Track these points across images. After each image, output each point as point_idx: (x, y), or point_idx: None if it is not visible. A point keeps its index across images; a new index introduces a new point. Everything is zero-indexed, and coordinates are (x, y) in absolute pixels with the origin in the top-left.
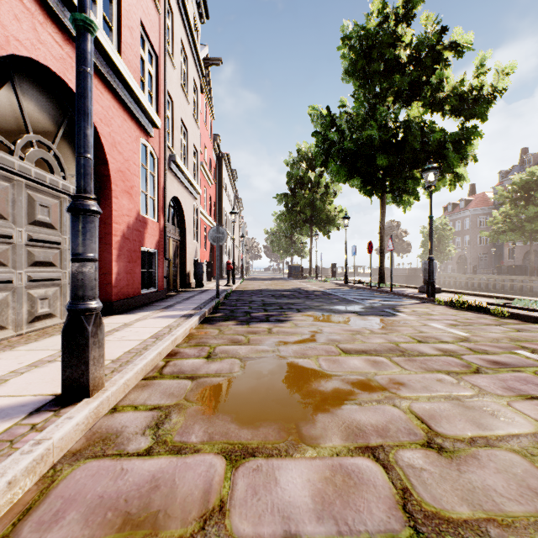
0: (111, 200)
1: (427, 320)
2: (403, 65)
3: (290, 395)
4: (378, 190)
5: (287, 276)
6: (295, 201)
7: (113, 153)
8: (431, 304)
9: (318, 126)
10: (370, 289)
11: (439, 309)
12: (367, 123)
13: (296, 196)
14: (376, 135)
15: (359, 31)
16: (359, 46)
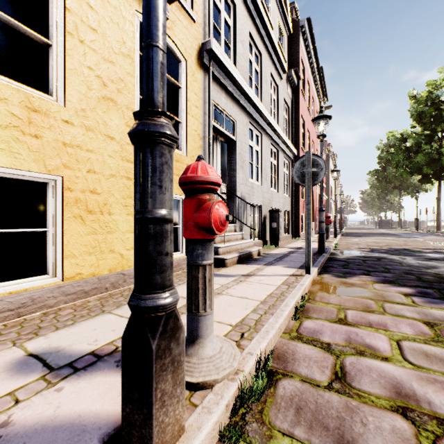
0: (313, 205)
1: (419, 239)
2: (442, 120)
3: (364, 240)
4: (431, 181)
5: (378, 227)
6: (384, 175)
7: (314, 193)
8: (441, 237)
9: (395, 141)
10: (425, 233)
11: (437, 238)
12: (422, 148)
13: (385, 170)
14: (421, 160)
15: (413, 109)
16: (414, 113)
